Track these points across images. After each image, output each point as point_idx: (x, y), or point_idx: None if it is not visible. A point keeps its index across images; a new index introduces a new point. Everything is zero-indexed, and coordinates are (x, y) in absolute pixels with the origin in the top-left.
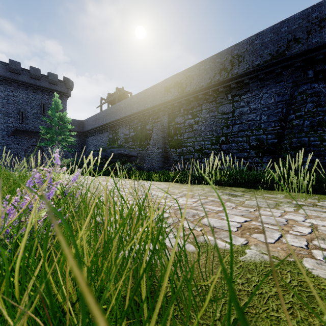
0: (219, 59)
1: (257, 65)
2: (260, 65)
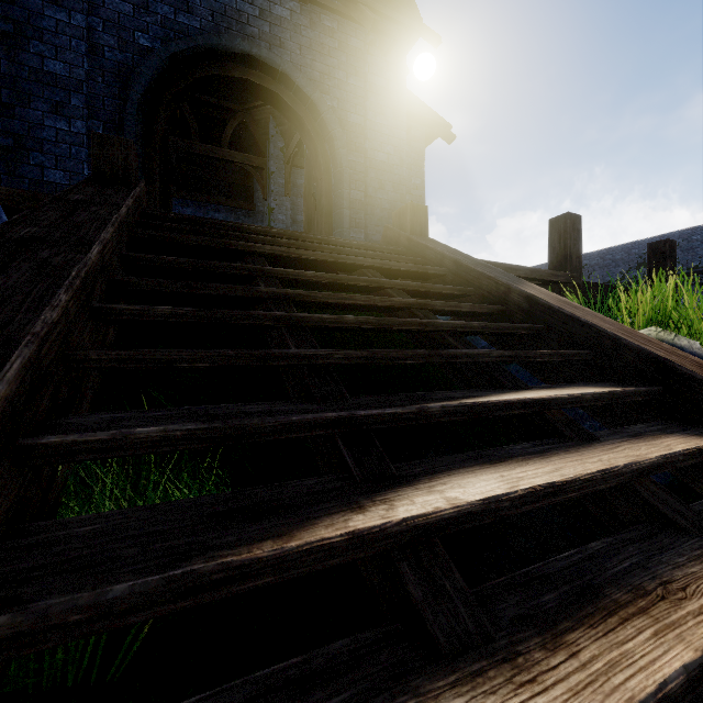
0: (636, 250)
1: (694, 267)
2: (698, 268)
